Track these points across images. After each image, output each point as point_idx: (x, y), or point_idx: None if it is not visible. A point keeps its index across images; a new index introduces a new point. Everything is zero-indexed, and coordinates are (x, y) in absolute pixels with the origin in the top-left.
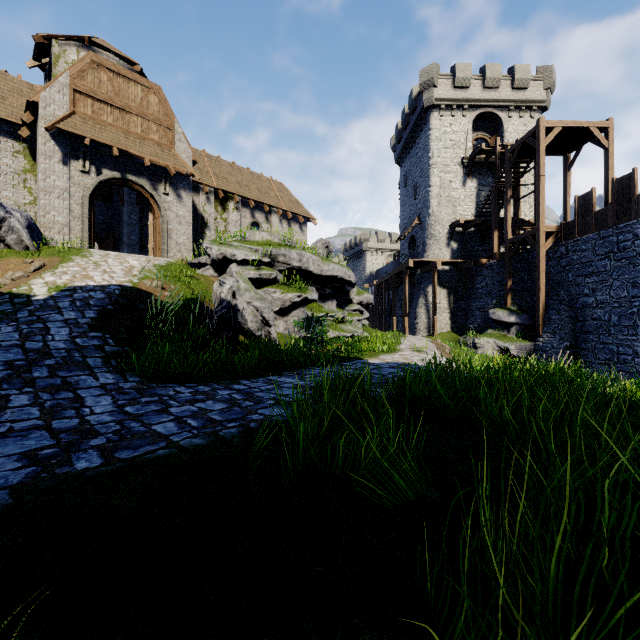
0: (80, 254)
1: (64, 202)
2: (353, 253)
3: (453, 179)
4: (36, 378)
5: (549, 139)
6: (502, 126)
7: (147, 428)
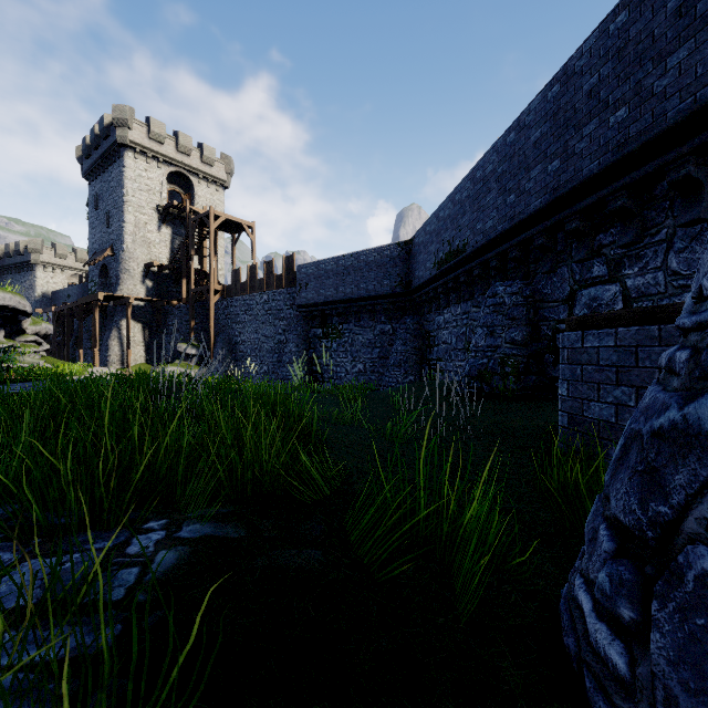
0: None
1: None
2: (13, 263)
3: (149, 222)
4: None
5: (217, 224)
6: (194, 189)
7: None
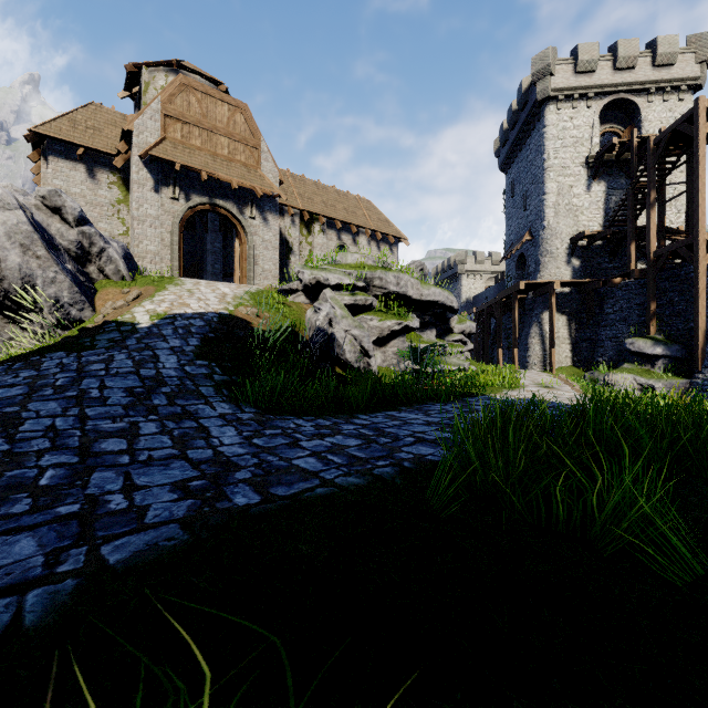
0: (173, 283)
1: (156, 231)
2: (446, 277)
3: (574, 183)
4: (157, 406)
5: None
6: (639, 114)
7: (288, 463)
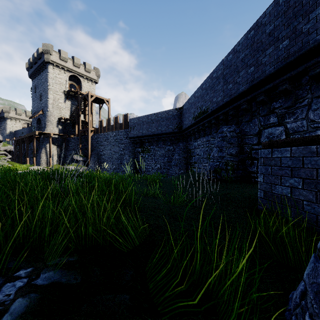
0: None
1: None
2: None
3: (60, 98)
4: None
5: (92, 99)
6: (81, 83)
7: None
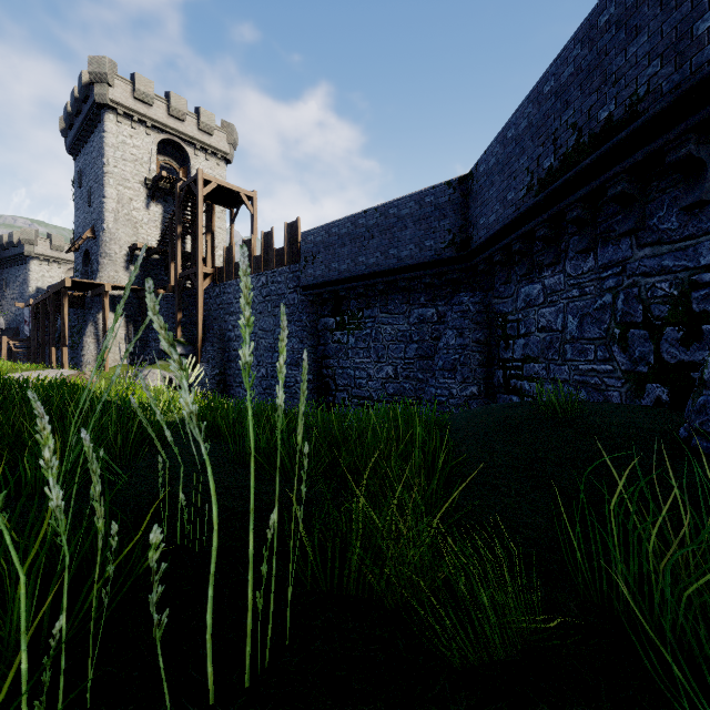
0: None
1: None
2: (7, 256)
3: (135, 197)
4: None
5: (207, 191)
6: (190, 161)
7: None
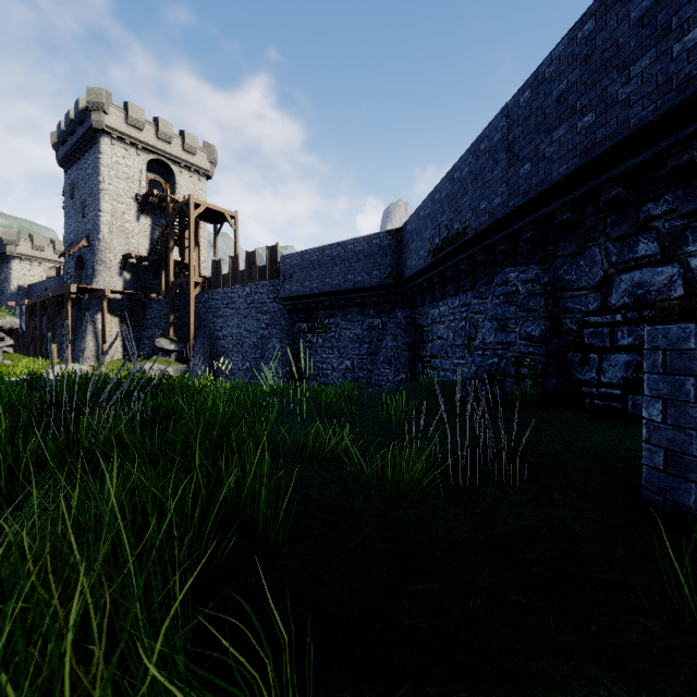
0: None
1: None
2: None
3: (127, 211)
4: None
5: (198, 213)
6: (175, 178)
7: None
